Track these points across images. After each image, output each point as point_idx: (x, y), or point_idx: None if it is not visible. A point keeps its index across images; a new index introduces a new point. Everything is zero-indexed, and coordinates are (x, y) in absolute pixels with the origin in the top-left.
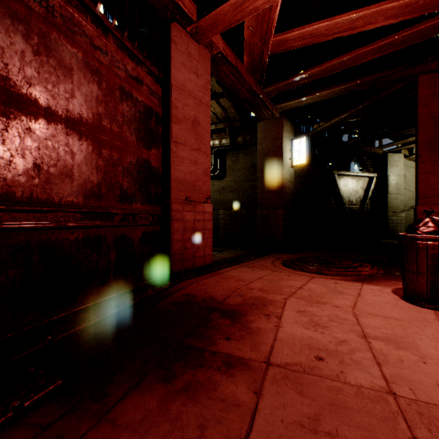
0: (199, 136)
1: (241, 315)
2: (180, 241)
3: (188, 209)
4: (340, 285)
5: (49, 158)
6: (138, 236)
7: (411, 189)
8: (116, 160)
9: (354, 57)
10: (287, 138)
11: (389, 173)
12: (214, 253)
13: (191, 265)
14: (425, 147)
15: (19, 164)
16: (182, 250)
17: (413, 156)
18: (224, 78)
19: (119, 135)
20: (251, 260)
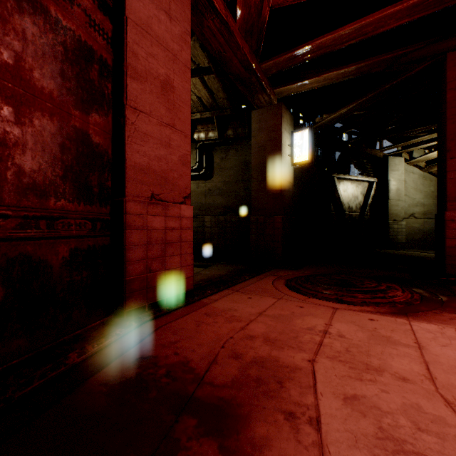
0: (174, 107)
1: (240, 422)
2: (142, 260)
3: (155, 212)
4: (380, 324)
5: None
6: (62, 255)
7: (411, 196)
8: (4, 115)
9: (376, 22)
10: (287, 131)
11: (390, 178)
12: (198, 269)
13: (160, 295)
14: (455, 139)
15: None
16: (145, 274)
17: (414, 160)
18: (210, 40)
19: (12, 71)
20: (245, 280)
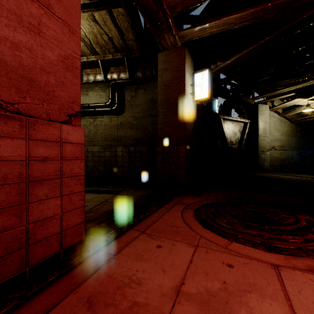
0: None
1: None
2: None
3: (1, 130)
4: None
5: None
6: None
7: (272, 133)
8: None
9: None
10: (189, 72)
11: (259, 120)
12: (108, 197)
13: (16, 268)
14: None
15: None
16: None
17: (275, 108)
18: None
19: None
20: (153, 212)
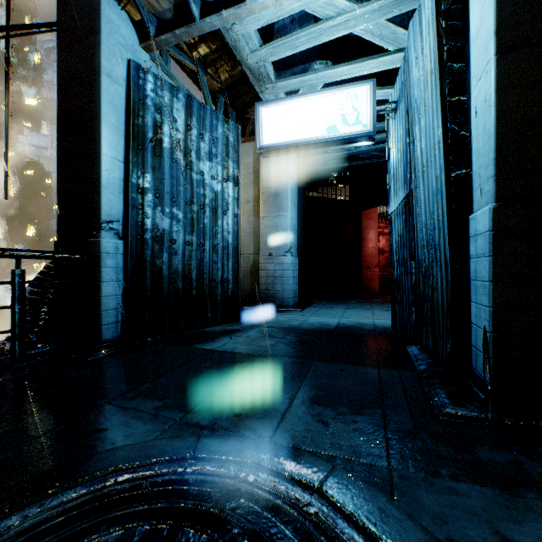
0: None
1: None
2: None
3: None
4: None
5: (388, 260)
6: None
7: None
8: None
9: None
10: None
11: None
12: None
13: None
14: None
15: (384, 263)
16: None
17: None
18: None
19: None
20: None
